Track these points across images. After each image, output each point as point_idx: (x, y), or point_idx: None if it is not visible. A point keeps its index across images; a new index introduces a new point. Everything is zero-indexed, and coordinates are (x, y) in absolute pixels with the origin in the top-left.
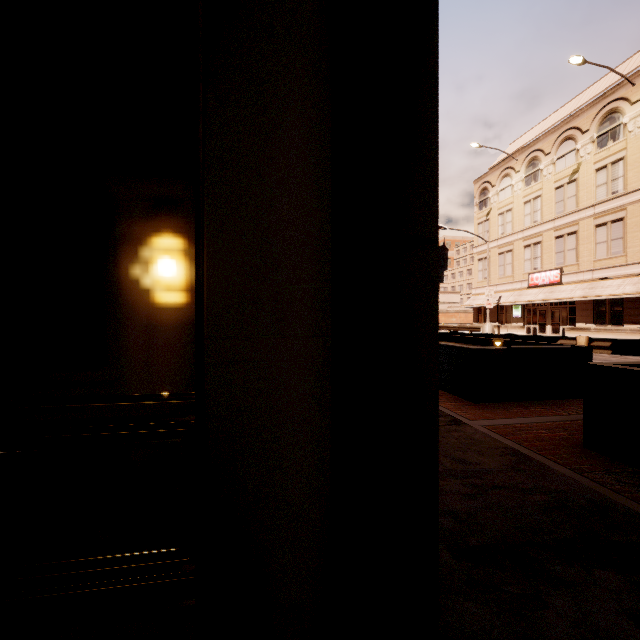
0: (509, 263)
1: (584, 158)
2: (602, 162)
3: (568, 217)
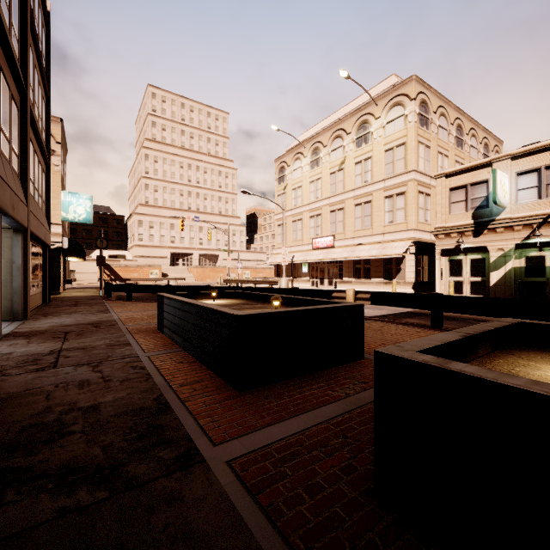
0: (300, 229)
1: (348, 153)
2: (359, 158)
3: (338, 196)
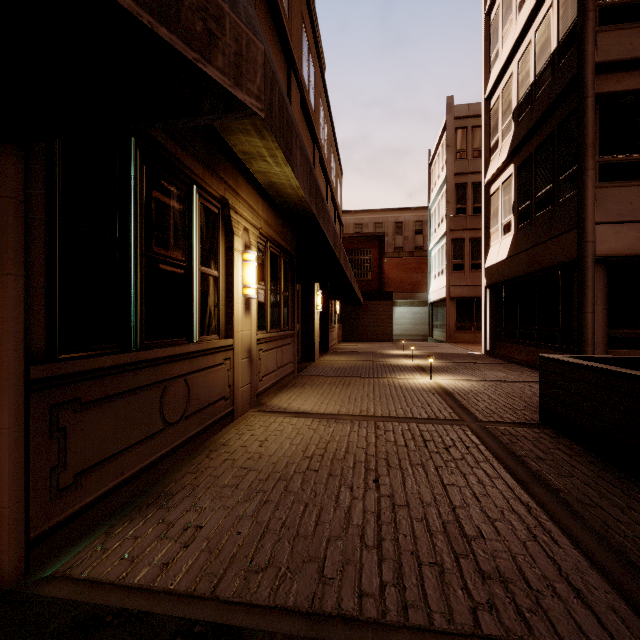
0: None
1: None
2: None
3: None
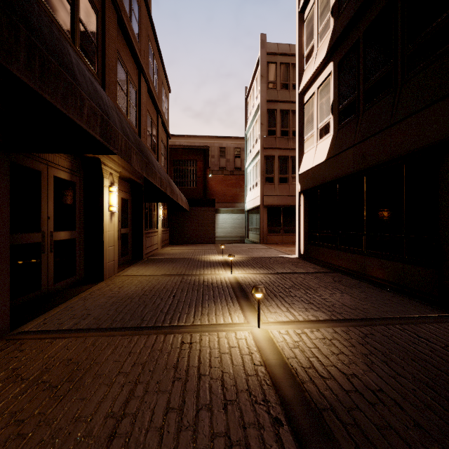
0: None
1: None
2: None
3: None
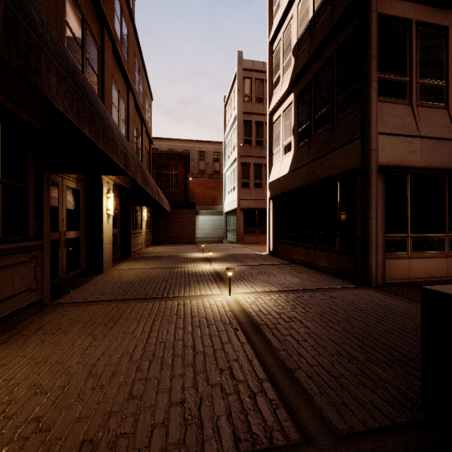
0: None
1: None
2: None
3: None
